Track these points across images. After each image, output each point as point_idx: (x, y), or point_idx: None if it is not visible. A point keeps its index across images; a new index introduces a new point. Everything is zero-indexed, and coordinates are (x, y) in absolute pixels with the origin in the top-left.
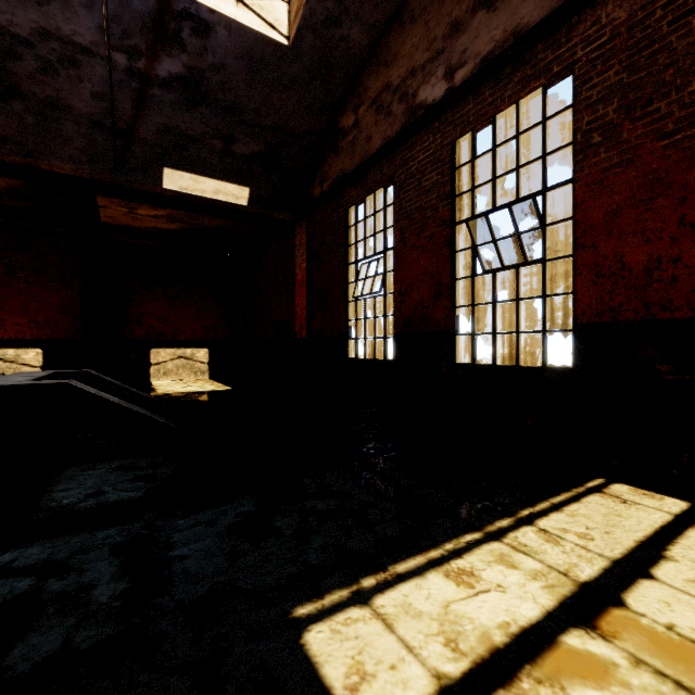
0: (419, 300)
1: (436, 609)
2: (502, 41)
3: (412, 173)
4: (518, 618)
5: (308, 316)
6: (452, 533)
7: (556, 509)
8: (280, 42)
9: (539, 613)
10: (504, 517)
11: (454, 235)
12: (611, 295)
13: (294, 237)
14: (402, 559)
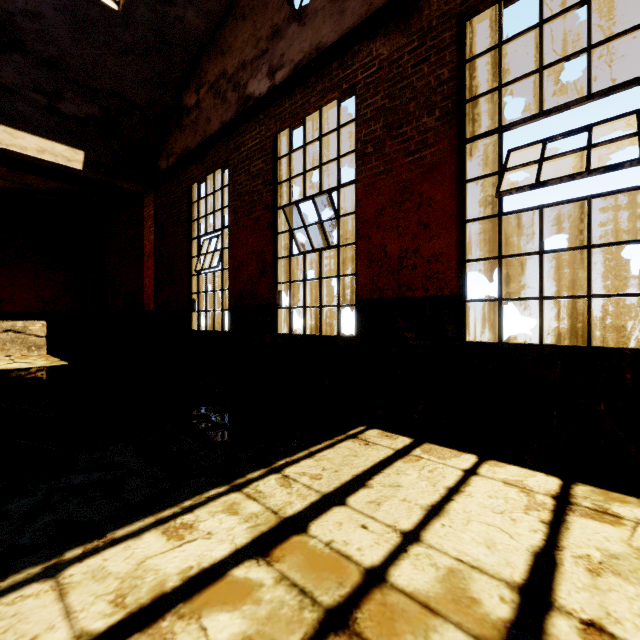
0: (249, 276)
1: (128, 568)
2: (309, 54)
3: (243, 158)
4: (205, 560)
5: (156, 288)
6: (200, 490)
7: (309, 456)
8: (108, 5)
9: (228, 552)
10: (260, 469)
11: (276, 218)
12: (379, 277)
13: (143, 208)
14: (129, 523)
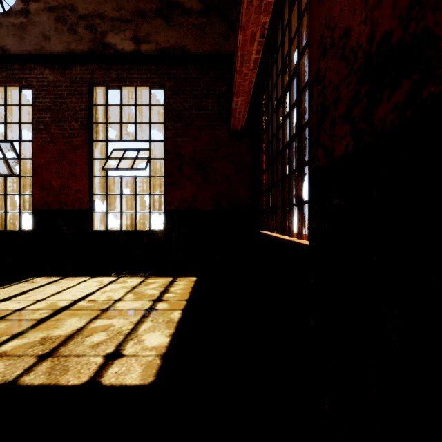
0: None
1: None
2: None
3: None
4: None
5: None
6: None
7: None
8: None
9: None
10: None
11: None
12: (48, 198)
13: None
14: None
